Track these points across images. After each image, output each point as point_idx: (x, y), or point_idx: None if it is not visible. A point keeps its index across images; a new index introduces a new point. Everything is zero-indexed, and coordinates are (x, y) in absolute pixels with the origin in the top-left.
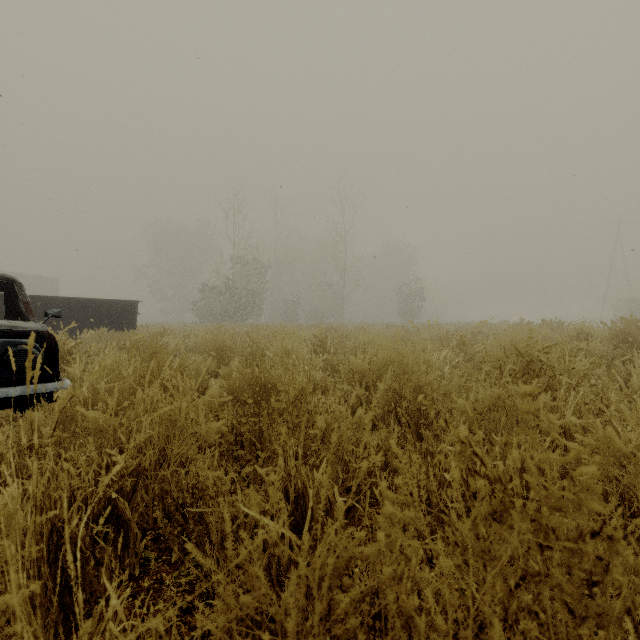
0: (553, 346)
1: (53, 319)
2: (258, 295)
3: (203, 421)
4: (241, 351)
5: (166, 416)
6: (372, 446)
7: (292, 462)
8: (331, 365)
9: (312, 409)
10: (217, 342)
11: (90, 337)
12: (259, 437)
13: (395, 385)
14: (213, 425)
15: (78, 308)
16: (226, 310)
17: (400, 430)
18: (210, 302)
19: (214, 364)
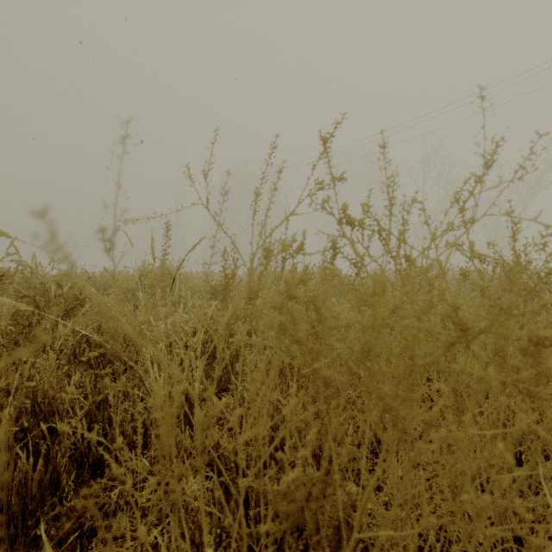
0: None
1: None
2: None
3: None
4: None
5: None
6: None
7: None
8: None
9: None
10: None
11: None
12: None
13: None
14: None
15: None
16: None
17: None
18: None
19: None
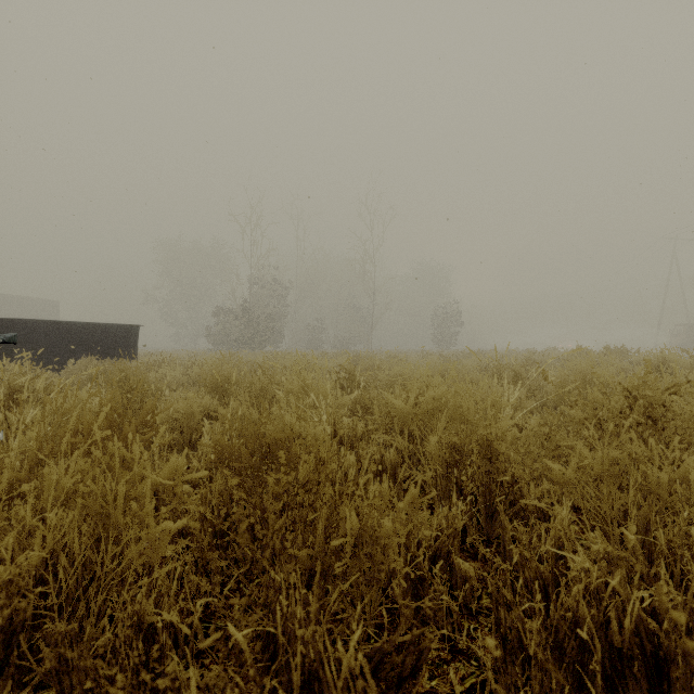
0: (684, 385)
1: (38, 346)
2: (278, 319)
3: (151, 519)
4: (249, 386)
5: (94, 507)
6: (428, 540)
7: (298, 611)
8: (361, 403)
9: (336, 495)
10: (220, 374)
11: (77, 367)
12: (259, 518)
13: (454, 439)
14: (167, 526)
15: (68, 333)
16: (243, 336)
17: (462, 503)
18: (225, 327)
19: (215, 402)
